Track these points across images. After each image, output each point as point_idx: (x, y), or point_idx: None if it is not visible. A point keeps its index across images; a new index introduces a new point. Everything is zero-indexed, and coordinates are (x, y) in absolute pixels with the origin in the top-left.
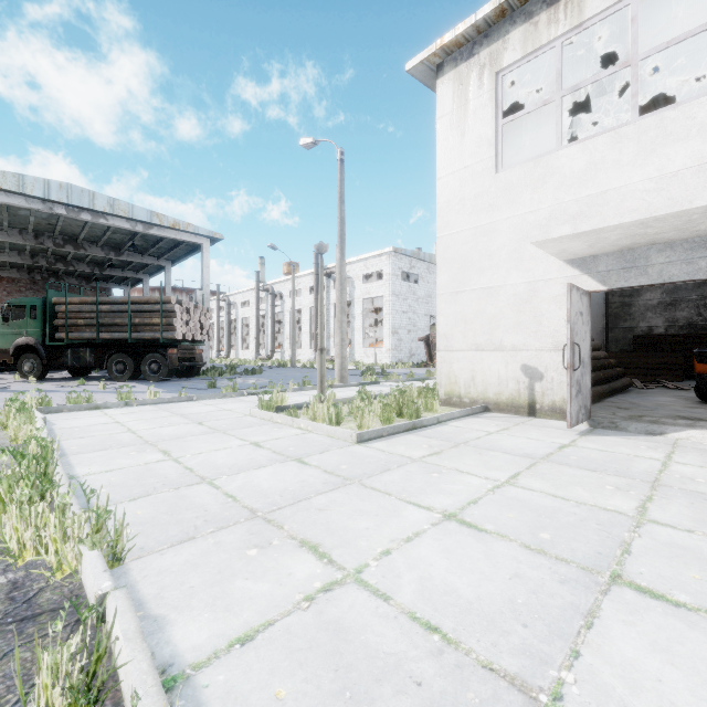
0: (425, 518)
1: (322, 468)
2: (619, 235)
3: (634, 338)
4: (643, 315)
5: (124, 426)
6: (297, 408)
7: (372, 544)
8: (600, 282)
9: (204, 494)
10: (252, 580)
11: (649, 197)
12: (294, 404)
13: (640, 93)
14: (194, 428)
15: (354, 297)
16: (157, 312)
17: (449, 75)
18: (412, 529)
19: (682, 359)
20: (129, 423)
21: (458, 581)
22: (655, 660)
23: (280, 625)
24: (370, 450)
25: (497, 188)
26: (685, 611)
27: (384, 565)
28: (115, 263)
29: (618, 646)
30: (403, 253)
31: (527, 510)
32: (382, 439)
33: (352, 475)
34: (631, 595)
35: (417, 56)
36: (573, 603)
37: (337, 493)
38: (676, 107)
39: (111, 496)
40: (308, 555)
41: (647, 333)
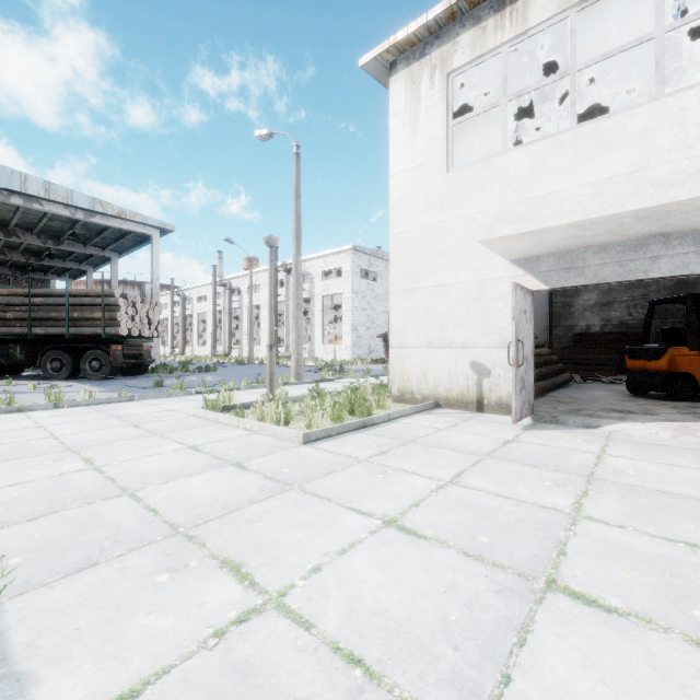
0: (364, 526)
1: (261, 473)
2: (559, 237)
3: (574, 336)
4: (582, 314)
5: (46, 431)
6: (247, 407)
7: (303, 559)
8: (542, 281)
9: (122, 508)
10: (155, 614)
11: (585, 201)
12: (243, 403)
13: (579, 105)
14: (129, 431)
15: (313, 294)
16: (99, 305)
17: (401, 73)
18: (348, 539)
19: (615, 355)
20: (54, 427)
21: (390, 599)
22: (587, 678)
23: (176, 673)
24: (316, 451)
25: (448, 187)
26: (616, 617)
27: (312, 584)
28: (54, 253)
29: (550, 666)
30: (362, 251)
31: (468, 512)
32: (331, 438)
33: (293, 480)
34: (565, 603)
35: (370, 52)
36: (508, 617)
37: (273, 501)
38: (610, 117)
39: (6, 516)
40: (228, 577)
41: (586, 331)
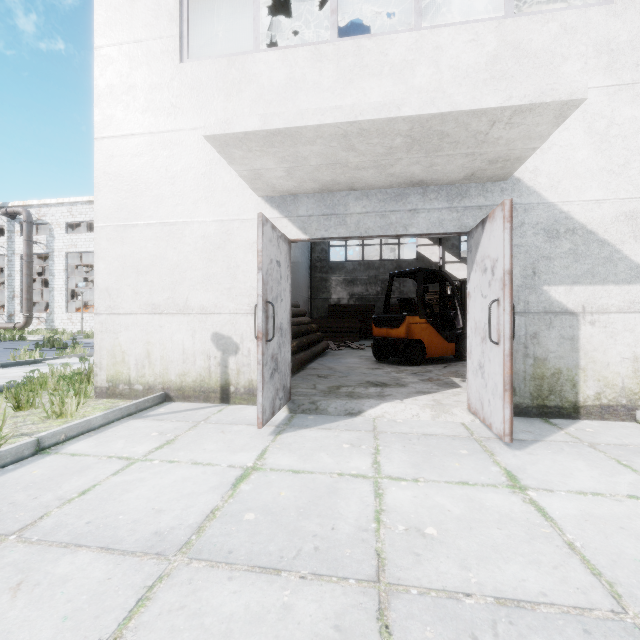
0: None
1: None
2: (319, 158)
3: (329, 307)
4: (335, 289)
5: None
6: None
7: None
8: (301, 229)
9: None
10: None
11: None
12: None
13: None
14: None
15: (52, 249)
16: None
17: None
18: None
19: (359, 324)
20: None
21: None
22: None
23: None
24: None
25: (182, 83)
26: None
27: None
28: None
29: None
30: None
31: None
32: None
33: None
34: None
35: None
36: None
37: None
38: (372, 37)
39: None
40: None
41: (337, 303)
